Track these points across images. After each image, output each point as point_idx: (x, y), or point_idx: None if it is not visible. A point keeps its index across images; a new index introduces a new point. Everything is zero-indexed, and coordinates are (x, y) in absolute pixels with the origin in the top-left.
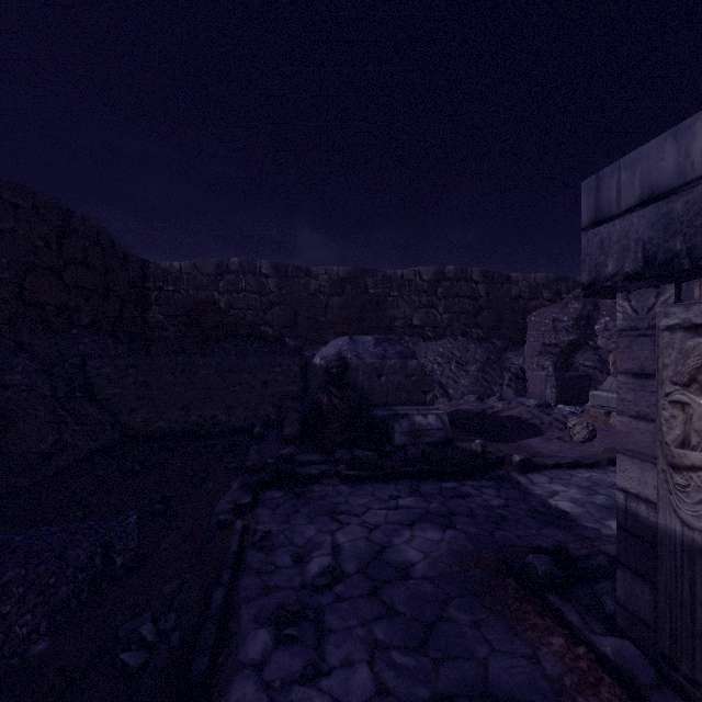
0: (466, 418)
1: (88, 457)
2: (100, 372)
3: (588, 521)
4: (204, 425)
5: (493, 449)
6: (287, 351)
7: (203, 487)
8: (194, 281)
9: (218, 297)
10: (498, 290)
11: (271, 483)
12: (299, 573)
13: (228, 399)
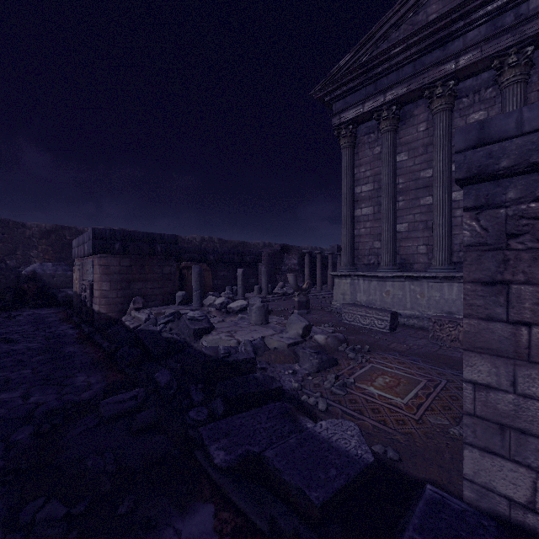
0: None
1: None
2: None
3: None
4: None
5: None
6: (9, 269)
7: None
8: None
9: None
10: None
11: (0, 310)
12: (10, 316)
13: None
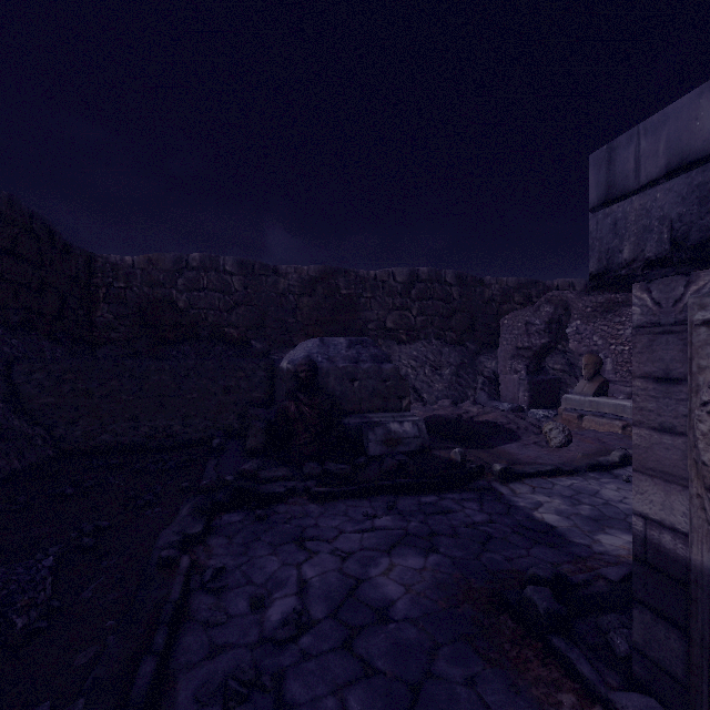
0: (442, 424)
1: (10, 479)
2: (29, 378)
3: (577, 536)
4: (156, 437)
5: (471, 457)
6: (254, 354)
7: (147, 513)
8: (149, 277)
9: (177, 296)
10: (471, 293)
11: (229, 504)
12: (257, 622)
13: (185, 408)
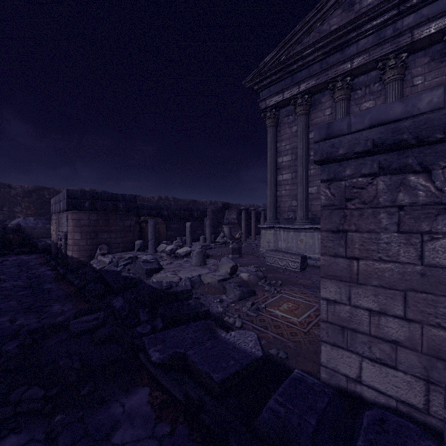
0: None
1: None
2: None
3: None
4: None
5: None
6: None
7: None
8: None
9: None
10: None
11: None
12: None
13: None
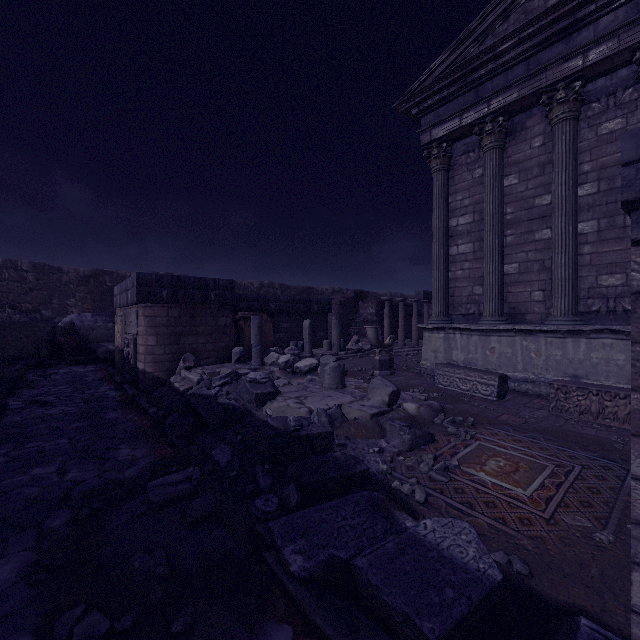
0: None
1: None
2: None
3: None
4: None
5: None
6: (44, 320)
7: (1, 370)
8: None
9: None
10: None
11: (35, 367)
12: (45, 374)
13: (3, 345)
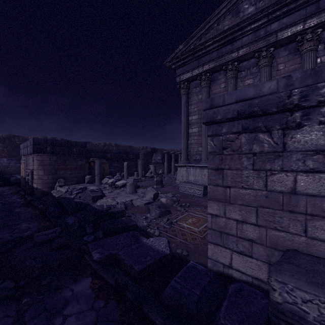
0: None
1: None
2: None
3: None
4: None
5: None
6: None
7: None
8: None
9: None
10: None
11: None
12: None
13: None
